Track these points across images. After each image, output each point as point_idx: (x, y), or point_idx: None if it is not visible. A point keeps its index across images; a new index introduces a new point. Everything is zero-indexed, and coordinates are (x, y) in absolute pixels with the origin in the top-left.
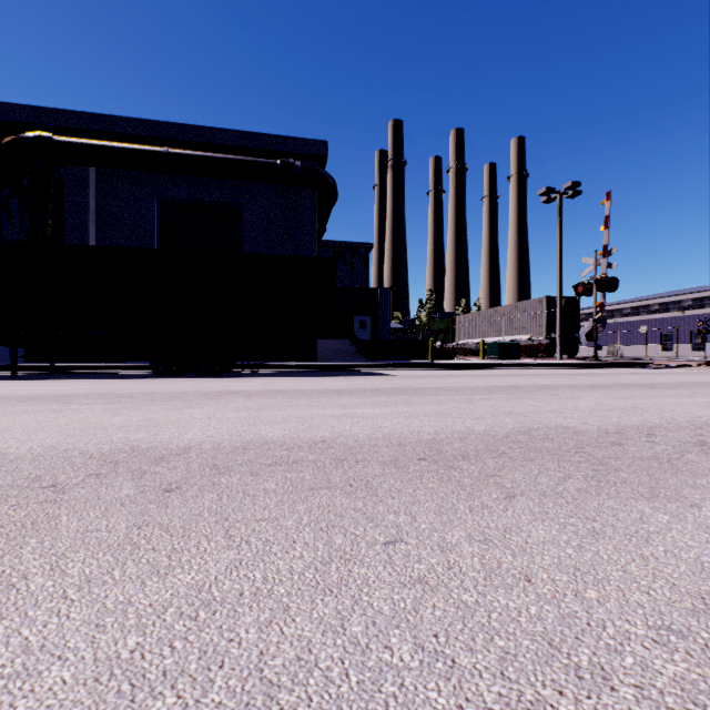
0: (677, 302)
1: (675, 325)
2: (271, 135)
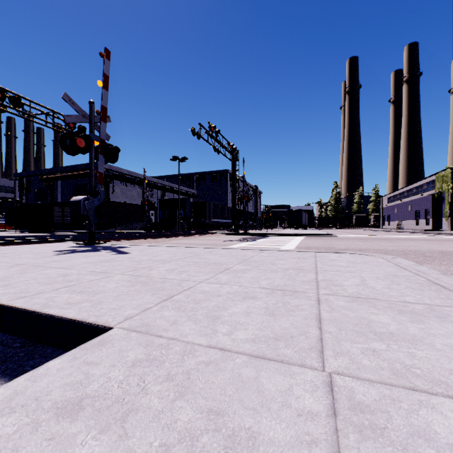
0: (421, 186)
1: (419, 204)
2: (87, 163)
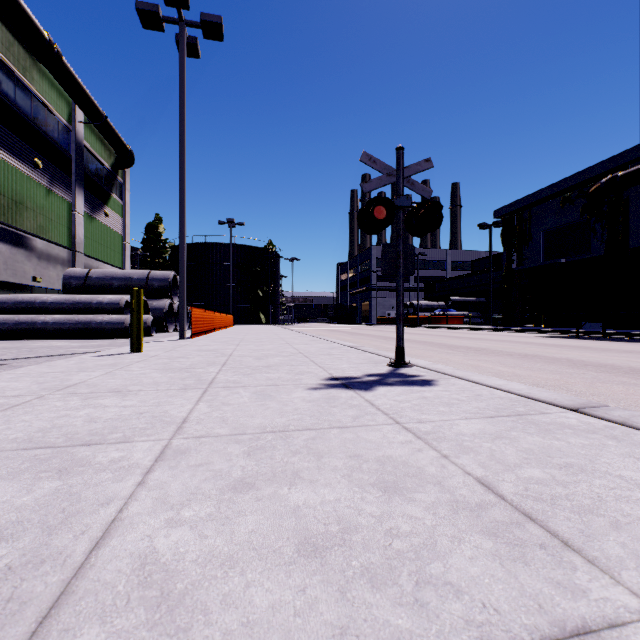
0: None
1: None
2: None
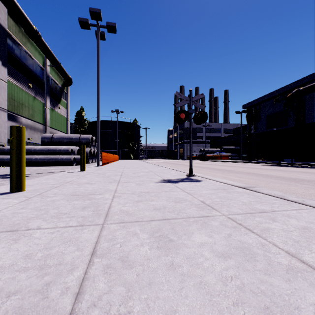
0: None
1: None
2: None
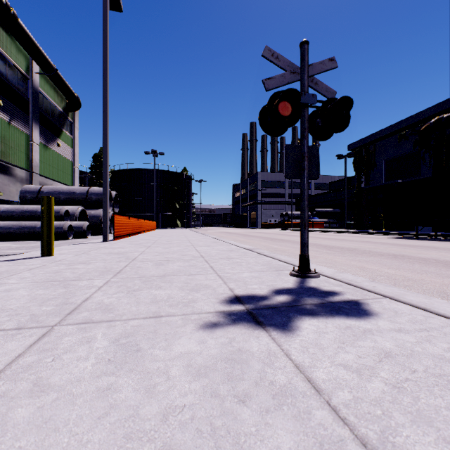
0: None
1: None
2: None
